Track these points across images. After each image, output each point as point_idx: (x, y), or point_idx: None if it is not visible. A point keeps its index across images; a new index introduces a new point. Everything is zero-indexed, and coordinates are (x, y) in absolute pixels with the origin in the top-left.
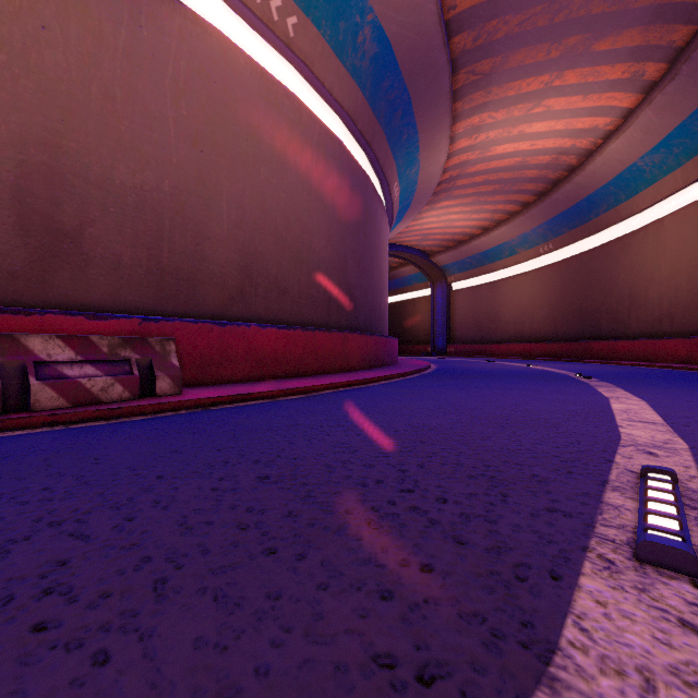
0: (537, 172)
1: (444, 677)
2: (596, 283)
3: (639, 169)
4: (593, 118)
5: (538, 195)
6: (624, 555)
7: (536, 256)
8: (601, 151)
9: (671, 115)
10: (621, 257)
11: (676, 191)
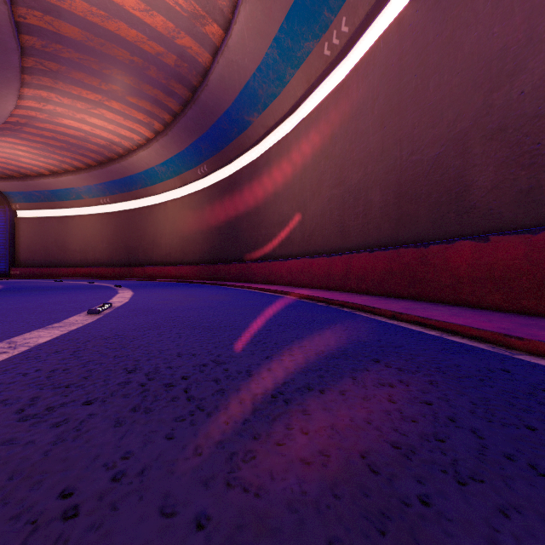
0: (97, 148)
1: (37, 326)
2: (136, 230)
3: (156, 171)
4: (131, 133)
5: (98, 163)
6: (85, 314)
7: (98, 204)
8: (136, 153)
9: (167, 151)
10: (149, 218)
11: (172, 189)
